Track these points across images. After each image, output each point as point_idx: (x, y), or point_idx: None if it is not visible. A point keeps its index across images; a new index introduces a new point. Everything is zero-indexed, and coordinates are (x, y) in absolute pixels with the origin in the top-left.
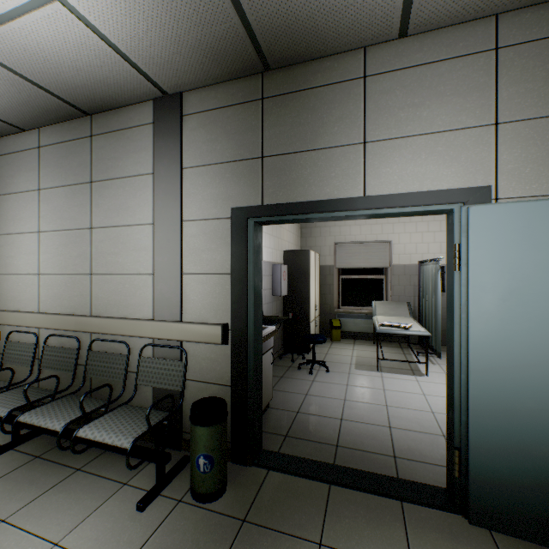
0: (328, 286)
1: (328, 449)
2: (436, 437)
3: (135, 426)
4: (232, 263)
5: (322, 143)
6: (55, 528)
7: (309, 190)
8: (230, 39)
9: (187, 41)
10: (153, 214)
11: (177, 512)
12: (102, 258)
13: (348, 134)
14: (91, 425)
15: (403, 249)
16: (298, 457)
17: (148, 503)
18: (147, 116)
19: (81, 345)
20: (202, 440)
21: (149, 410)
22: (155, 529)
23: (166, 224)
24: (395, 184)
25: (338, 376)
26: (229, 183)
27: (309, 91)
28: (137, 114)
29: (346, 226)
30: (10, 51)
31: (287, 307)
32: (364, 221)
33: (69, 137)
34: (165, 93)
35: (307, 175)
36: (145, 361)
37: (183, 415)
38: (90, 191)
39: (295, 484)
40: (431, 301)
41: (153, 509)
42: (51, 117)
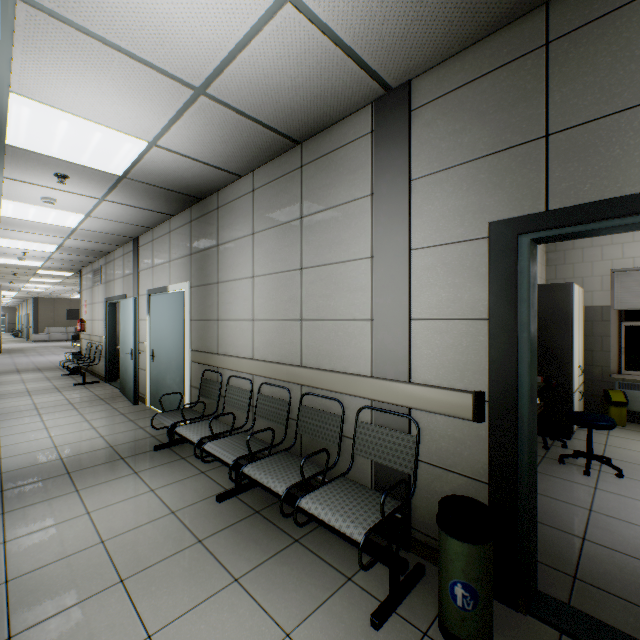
0: (597, 339)
1: None
2: None
3: (362, 512)
4: (491, 304)
5: None
6: (283, 612)
7: None
8: None
9: None
10: (371, 246)
11: None
12: (312, 302)
13: None
14: (312, 497)
15: None
16: (616, 630)
17: (383, 620)
18: (363, 126)
19: (291, 397)
20: (460, 561)
21: (383, 498)
22: None
23: (389, 256)
24: None
25: None
26: (484, 187)
27: None
28: (351, 127)
29: (635, 243)
30: (238, 88)
31: None
32: None
33: (280, 174)
34: (388, 88)
35: None
36: (362, 427)
37: (411, 506)
38: (300, 228)
39: None
40: None
41: (391, 633)
42: (265, 156)
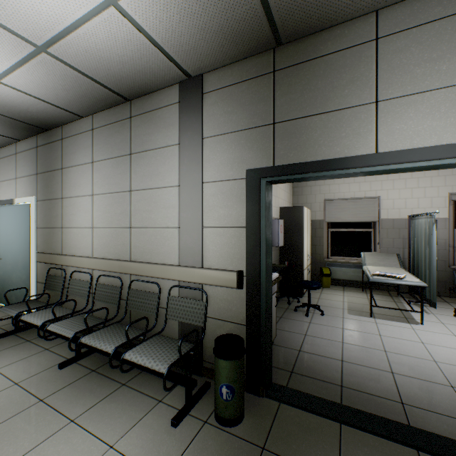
0: (318, 238)
1: (333, 389)
2: (443, 388)
3: (168, 354)
4: (247, 218)
5: (331, 106)
6: (109, 433)
7: (319, 151)
8: (248, 20)
9: (211, 27)
10: (179, 178)
11: (204, 432)
12: (139, 215)
13: (359, 95)
14: (134, 350)
15: (392, 204)
16: (306, 394)
17: (180, 420)
18: (173, 97)
19: (122, 284)
20: (225, 372)
21: (180, 342)
22: (187, 445)
23: (190, 185)
24: (409, 140)
25: (332, 319)
26: (243, 148)
27: (319, 59)
28: (166, 96)
29: (335, 185)
30: (76, 53)
31: (283, 256)
32: (352, 180)
33: (114, 120)
34: (189, 76)
35: (317, 136)
36: (173, 299)
37: (203, 347)
38: (130, 161)
39: (306, 419)
40: (423, 253)
41: (184, 427)
42: (102, 105)
